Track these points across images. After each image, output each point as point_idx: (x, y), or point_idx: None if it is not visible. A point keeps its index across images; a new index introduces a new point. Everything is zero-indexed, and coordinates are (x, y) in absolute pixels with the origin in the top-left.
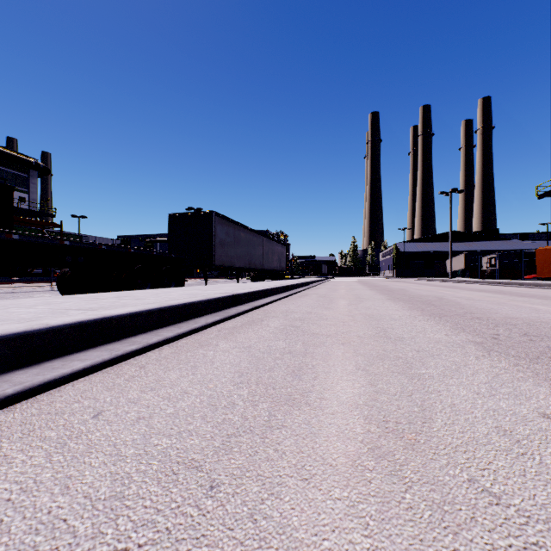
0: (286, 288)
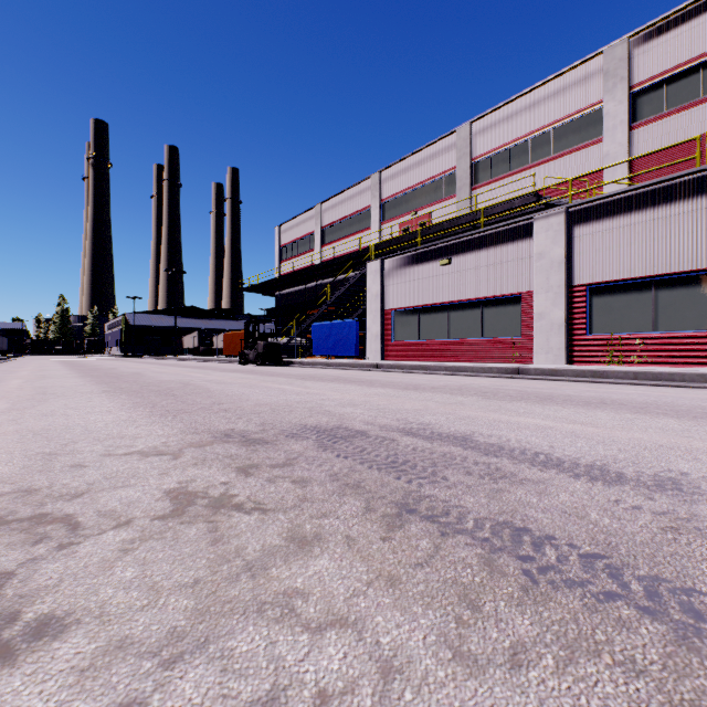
0: None
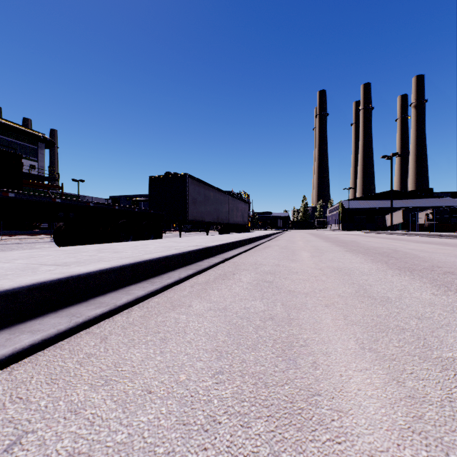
0: (250, 240)
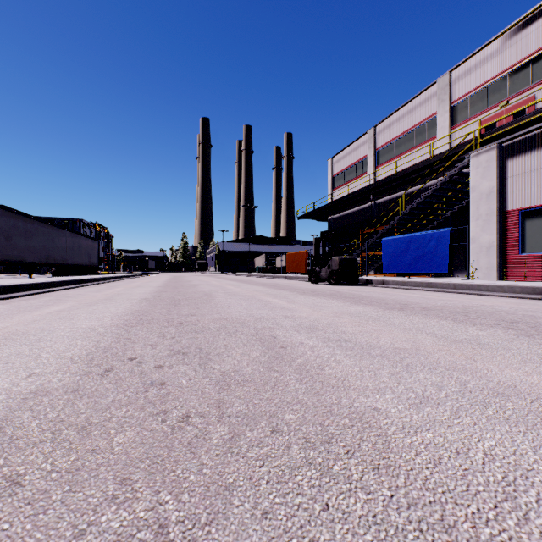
0: (80, 282)
